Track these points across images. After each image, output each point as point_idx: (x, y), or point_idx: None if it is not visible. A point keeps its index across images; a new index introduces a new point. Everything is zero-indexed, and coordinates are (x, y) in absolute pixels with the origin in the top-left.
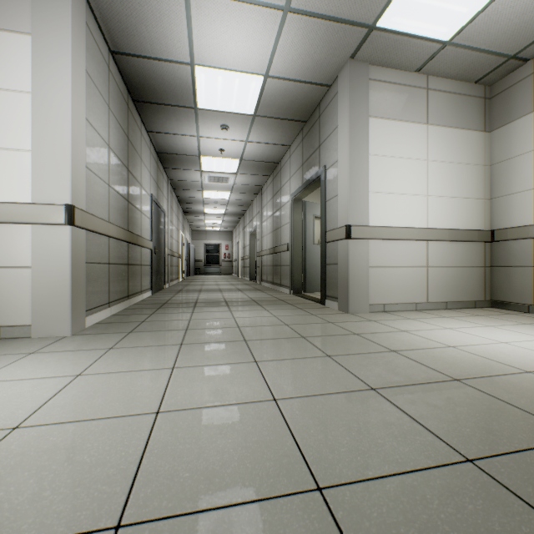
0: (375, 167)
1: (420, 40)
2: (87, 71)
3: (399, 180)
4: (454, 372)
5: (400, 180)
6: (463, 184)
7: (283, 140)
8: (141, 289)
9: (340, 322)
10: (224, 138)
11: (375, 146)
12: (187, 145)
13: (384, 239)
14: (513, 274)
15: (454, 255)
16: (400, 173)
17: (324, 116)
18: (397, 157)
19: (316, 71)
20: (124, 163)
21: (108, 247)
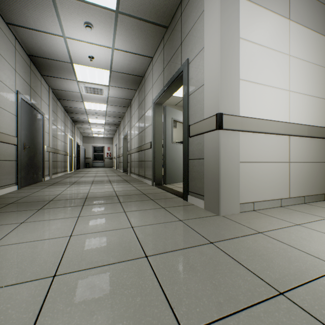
0: (244, 53)
1: None
2: None
3: (266, 71)
4: None
5: (267, 71)
6: (315, 84)
7: (146, 50)
8: None
9: (223, 240)
10: (91, 42)
11: (244, 30)
12: (56, 48)
13: (254, 132)
14: None
15: (309, 151)
16: (267, 63)
17: (186, 10)
18: (265, 46)
19: None
20: None
21: None
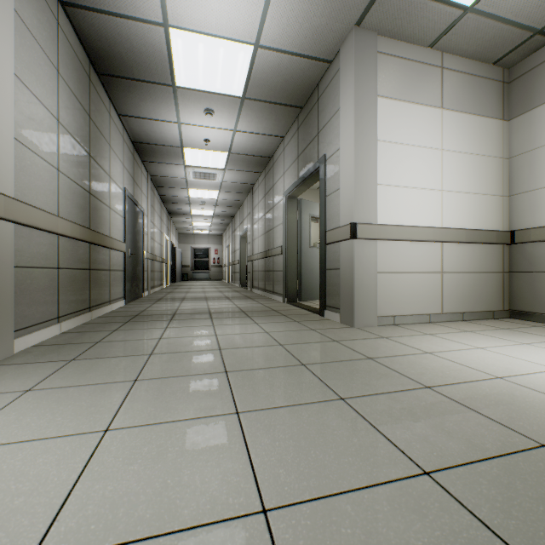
0: (383, 155)
1: (438, 3)
2: (18, 13)
3: (411, 172)
4: (531, 428)
5: (412, 172)
6: (480, 179)
7: (276, 130)
8: (110, 299)
9: (346, 340)
10: (209, 126)
11: (383, 131)
12: (167, 134)
13: (394, 240)
14: (537, 281)
15: (471, 259)
16: (412, 163)
17: (323, 98)
18: (409, 144)
19: (315, 41)
20: (84, 147)
21: (57, 247)
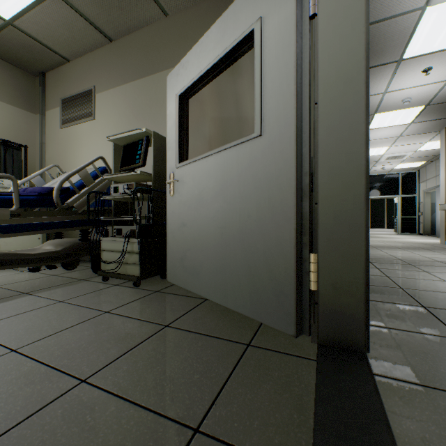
0: None
1: None
2: None
3: None
4: None
5: None
6: None
7: None
8: None
9: None
10: (414, 85)
11: None
12: None
13: None
14: None
15: None
16: None
17: None
18: None
19: None
20: None
21: None
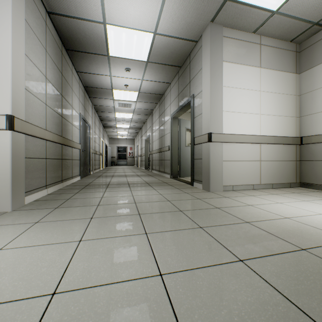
0: (227, 94)
1: (257, 9)
2: (26, 21)
3: (242, 104)
4: (298, 241)
5: (243, 104)
6: (283, 107)
7: (166, 79)
8: (72, 176)
9: (205, 198)
10: (127, 77)
11: (227, 81)
12: (103, 82)
13: (233, 142)
14: (315, 166)
15: (277, 153)
16: (243, 99)
17: (193, 62)
18: (241, 88)
19: (188, 30)
20: (59, 91)
21: (45, 147)
